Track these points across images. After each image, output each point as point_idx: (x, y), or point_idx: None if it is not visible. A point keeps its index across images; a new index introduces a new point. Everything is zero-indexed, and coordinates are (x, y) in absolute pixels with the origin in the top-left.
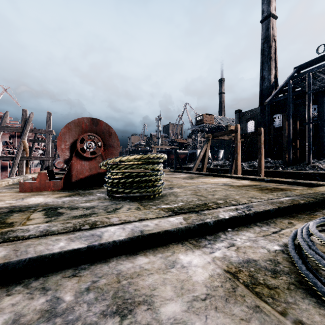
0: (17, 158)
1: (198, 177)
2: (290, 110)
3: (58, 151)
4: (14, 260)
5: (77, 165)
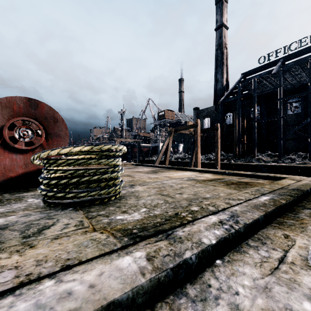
0: None
1: (161, 171)
2: (239, 110)
3: None
4: None
5: (5, 160)
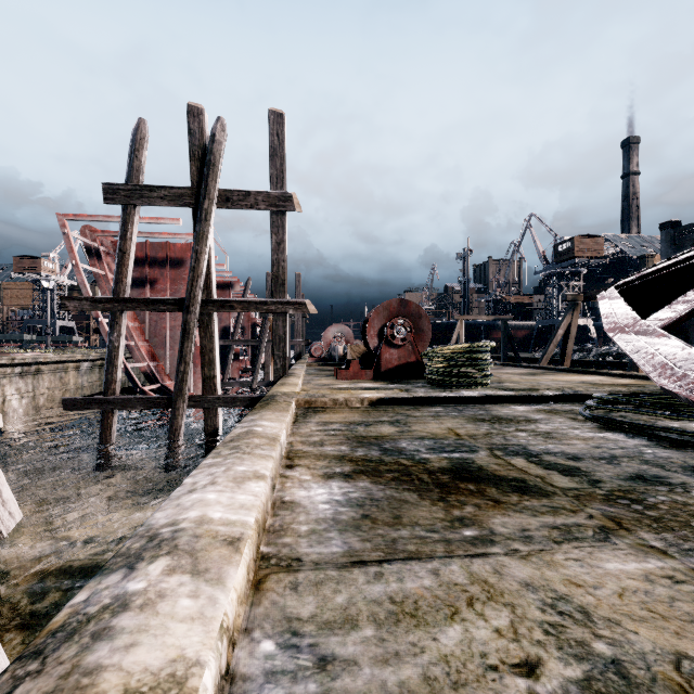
0: (264, 342)
1: (545, 374)
2: None
3: (368, 338)
4: (430, 396)
5: (386, 354)
